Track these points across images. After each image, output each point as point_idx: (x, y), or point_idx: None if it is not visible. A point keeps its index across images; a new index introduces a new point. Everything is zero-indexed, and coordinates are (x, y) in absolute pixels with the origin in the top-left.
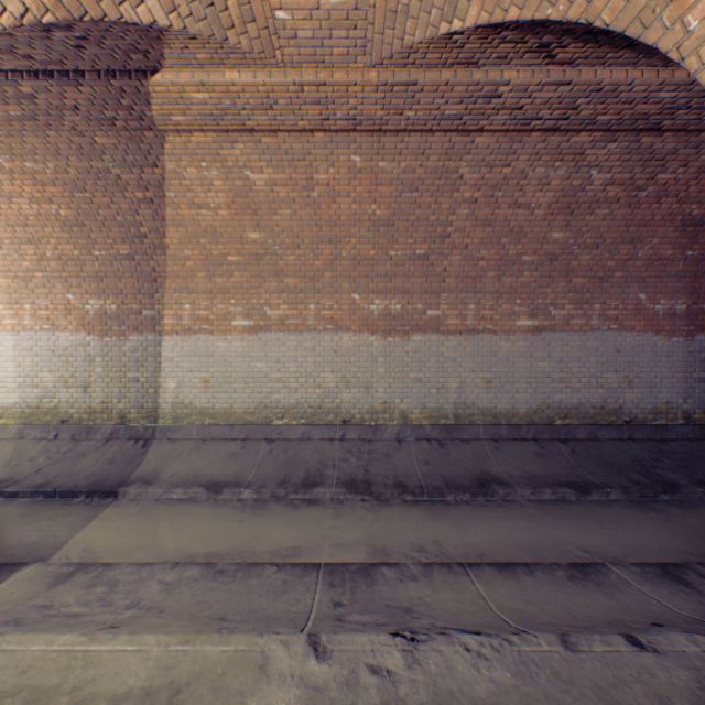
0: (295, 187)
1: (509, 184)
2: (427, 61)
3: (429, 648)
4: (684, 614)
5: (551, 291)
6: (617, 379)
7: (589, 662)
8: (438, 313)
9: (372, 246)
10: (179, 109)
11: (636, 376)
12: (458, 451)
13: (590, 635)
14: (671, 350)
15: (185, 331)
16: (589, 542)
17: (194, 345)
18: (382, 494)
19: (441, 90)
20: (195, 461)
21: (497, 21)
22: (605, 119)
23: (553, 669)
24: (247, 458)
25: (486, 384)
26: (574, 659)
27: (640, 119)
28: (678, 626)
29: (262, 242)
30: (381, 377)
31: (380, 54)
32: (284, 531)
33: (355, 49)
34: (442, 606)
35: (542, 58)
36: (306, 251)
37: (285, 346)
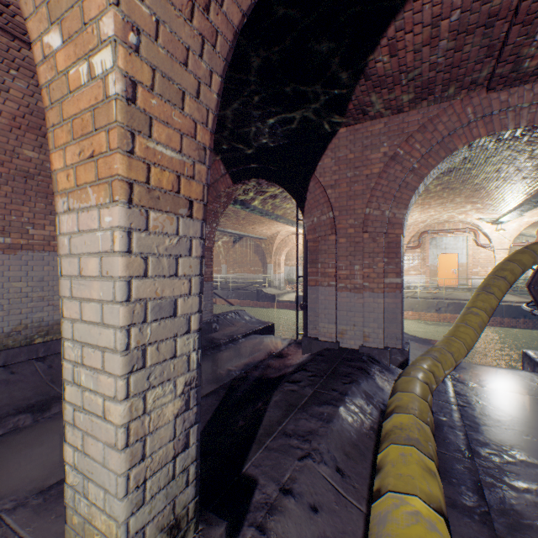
0: None
1: None
2: None
3: None
4: None
5: (30, 210)
6: None
7: None
8: None
9: None
10: None
11: None
12: None
13: None
14: None
15: None
16: (14, 481)
17: None
18: None
19: None
20: None
21: None
22: None
23: None
24: None
25: None
26: None
27: None
28: None
29: None
30: None
31: None
32: None
33: None
34: None
35: None
36: None
37: None
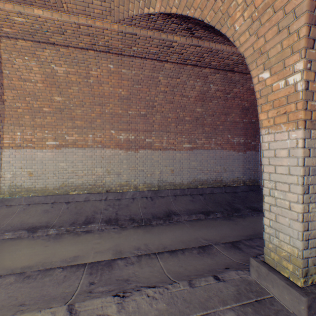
0: (80, 76)
1: (179, 86)
2: (141, 25)
3: (130, 299)
4: (237, 261)
5: (197, 132)
6: (221, 168)
7: (199, 291)
8: (151, 140)
9: (120, 108)
10: (7, 24)
11: (227, 167)
12: (159, 201)
13: (201, 278)
14: (239, 157)
15: (17, 146)
16: (208, 236)
17: (23, 154)
18: (123, 224)
19: (148, 40)
20: (22, 216)
21: (168, 12)
22: (214, 64)
23: (184, 297)
24: (54, 212)
25: (171, 172)
26: (193, 291)
27: (226, 66)
28: (234, 267)
29: (63, 102)
30: (125, 169)
31: (118, 17)
32: (70, 248)
33: (106, 12)
34: (143, 275)
35: (189, 34)
36: (87, 108)
37: (76, 155)
